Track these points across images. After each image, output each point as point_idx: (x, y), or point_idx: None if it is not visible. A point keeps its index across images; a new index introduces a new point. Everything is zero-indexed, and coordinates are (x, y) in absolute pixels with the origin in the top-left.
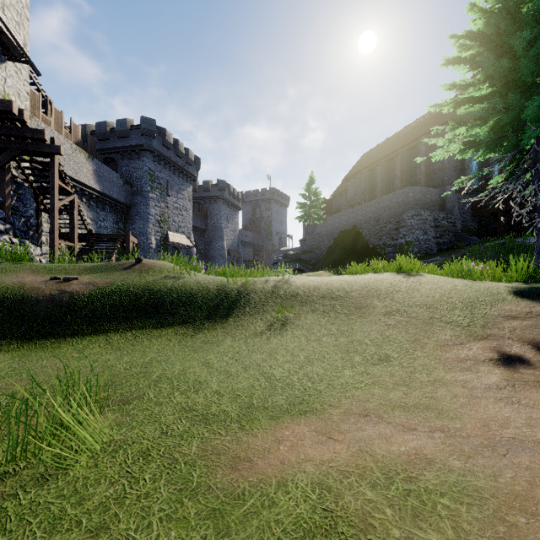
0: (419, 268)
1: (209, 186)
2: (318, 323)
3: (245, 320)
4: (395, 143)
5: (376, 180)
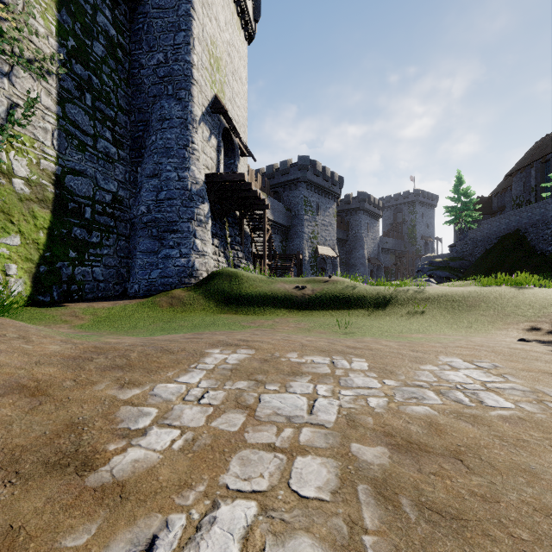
0: (540, 282)
1: (350, 199)
2: (440, 314)
3: (395, 310)
4: None
5: None
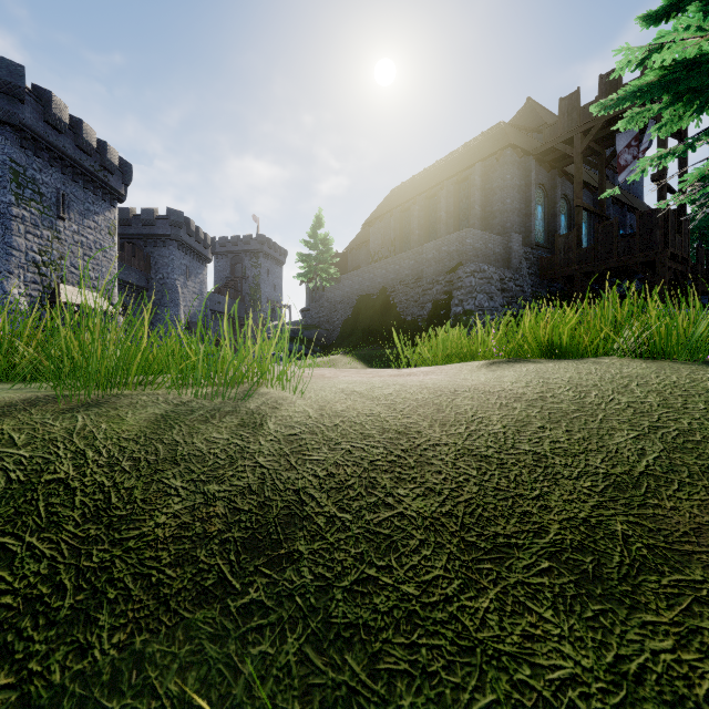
0: None
1: (153, 218)
2: None
3: None
4: (437, 173)
5: (412, 226)
